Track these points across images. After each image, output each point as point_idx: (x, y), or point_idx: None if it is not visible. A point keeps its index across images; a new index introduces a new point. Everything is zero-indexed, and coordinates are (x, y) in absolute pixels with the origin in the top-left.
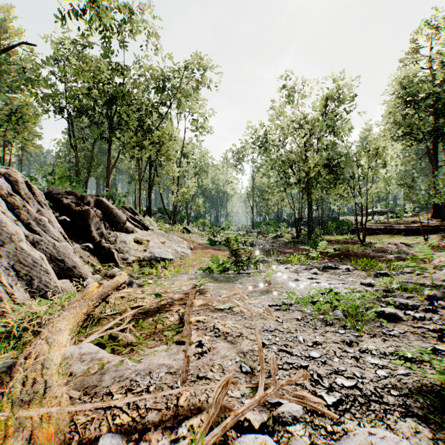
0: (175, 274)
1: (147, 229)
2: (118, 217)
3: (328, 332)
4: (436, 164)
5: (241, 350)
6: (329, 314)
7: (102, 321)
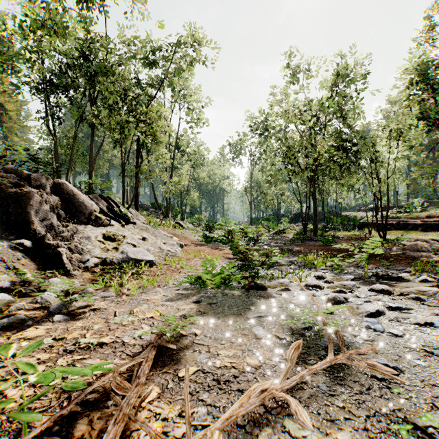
0: (148, 287)
1: (128, 223)
2: (84, 205)
3: None
4: None
5: None
6: None
7: None
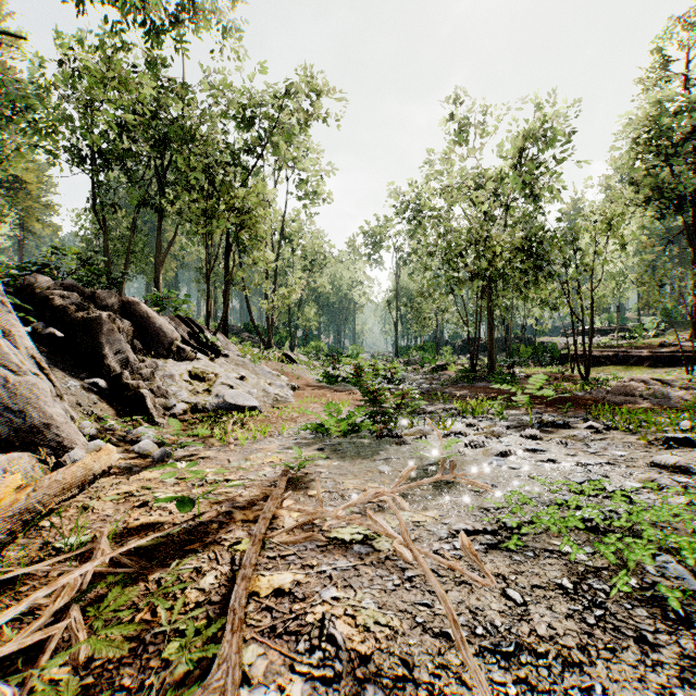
0: (258, 438)
1: (218, 356)
2: (162, 332)
3: None
4: None
5: None
6: (647, 571)
7: (28, 580)
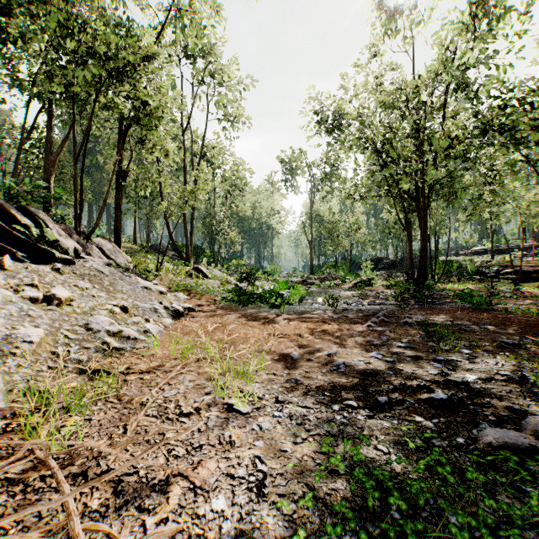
0: None
1: (48, 260)
2: None
3: None
4: None
5: None
6: None
7: None
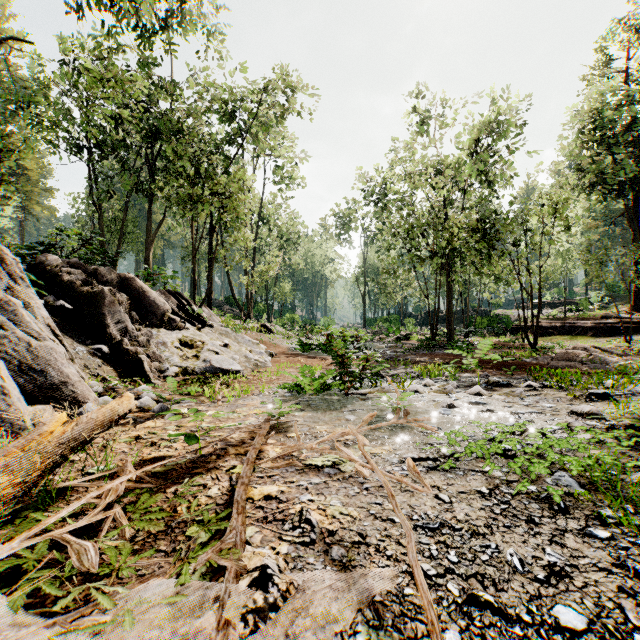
0: (242, 396)
1: (204, 326)
2: (155, 305)
3: (567, 532)
4: (638, 230)
5: (368, 593)
6: (546, 482)
7: (73, 493)
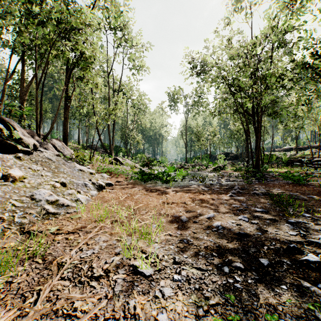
0: None
1: (13, 151)
2: None
3: None
4: None
5: None
6: None
7: None
